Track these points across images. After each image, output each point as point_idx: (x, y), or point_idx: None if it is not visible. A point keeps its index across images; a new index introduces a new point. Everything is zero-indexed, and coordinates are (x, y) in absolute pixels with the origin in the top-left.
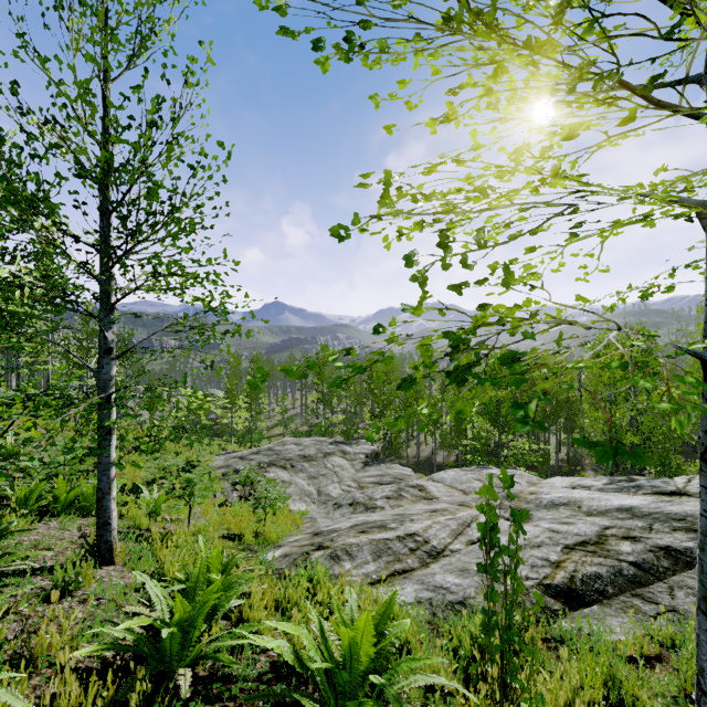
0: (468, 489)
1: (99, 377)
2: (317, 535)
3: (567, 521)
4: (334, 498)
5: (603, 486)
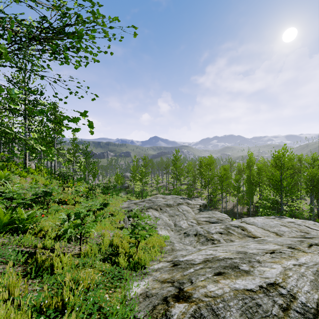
0: (280, 232)
1: None
2: (176, 266)
3: None
4: (183, 229)
5: None
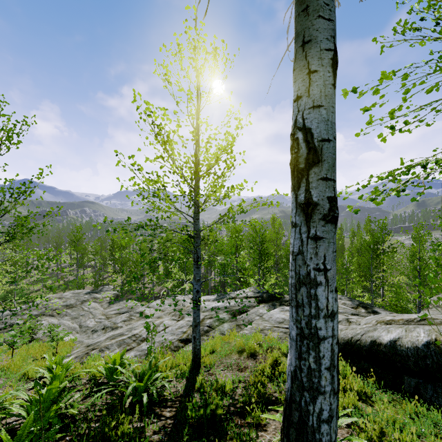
0: (164, 309)
1: None
2: (89, 346)
3: None
4: (91, 328)
5: (214, 299)
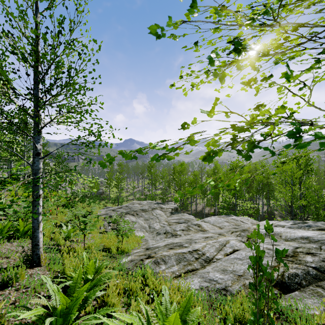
0: (222, 226)
1: (33, 168)
2: (148, 249)
3: (275, 244)
4: (156, 230)
5: (291, 225)
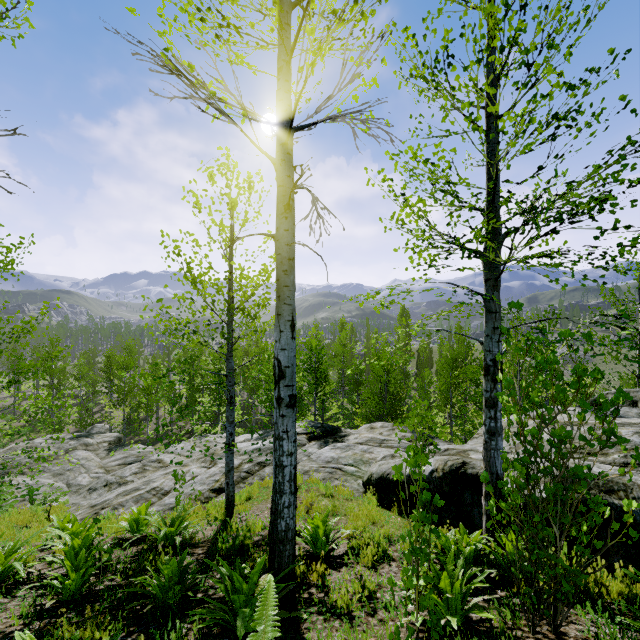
0: (191, 454)
1: None
2: (95, 506)
3: None
4: (85, 486)
5: (257, 438)
